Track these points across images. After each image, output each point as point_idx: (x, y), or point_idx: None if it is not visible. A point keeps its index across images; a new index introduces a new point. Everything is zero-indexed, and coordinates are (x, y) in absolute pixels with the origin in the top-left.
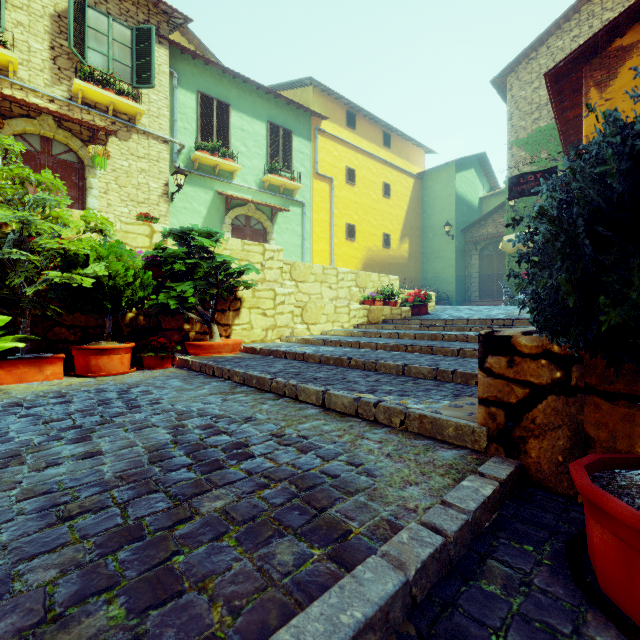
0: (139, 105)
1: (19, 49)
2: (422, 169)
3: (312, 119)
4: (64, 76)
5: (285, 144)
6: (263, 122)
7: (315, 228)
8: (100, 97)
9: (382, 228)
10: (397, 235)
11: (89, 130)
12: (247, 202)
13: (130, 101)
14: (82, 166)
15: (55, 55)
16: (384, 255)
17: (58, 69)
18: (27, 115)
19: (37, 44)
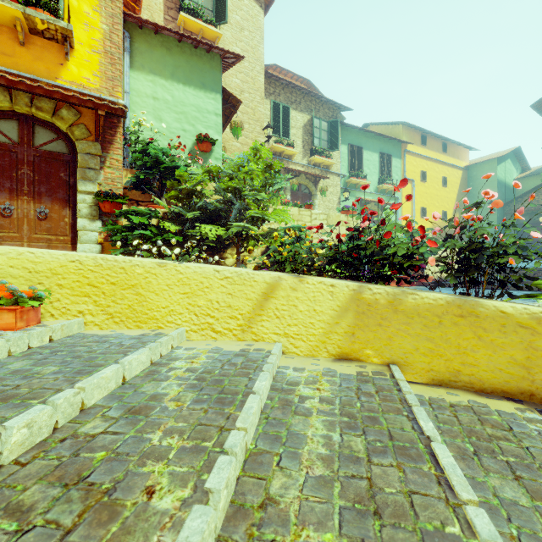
0: (334, 161)
1: (293, 146)
2: (468, 162)
3: (402, 145)
4: (306, 153)
5: (388, 164)
6: (377, 153)
7: (403, 212)
8: (320, 161)
9: (442, 207)
10: (451, 211)
11: (313, 177)
12: (370, 201)
13: (331, 160)
14: (310, 194)
15: (303, 145)
16: (443, 226)
17: (304, 151)
18: (296, 175)
19: (298, 142)
